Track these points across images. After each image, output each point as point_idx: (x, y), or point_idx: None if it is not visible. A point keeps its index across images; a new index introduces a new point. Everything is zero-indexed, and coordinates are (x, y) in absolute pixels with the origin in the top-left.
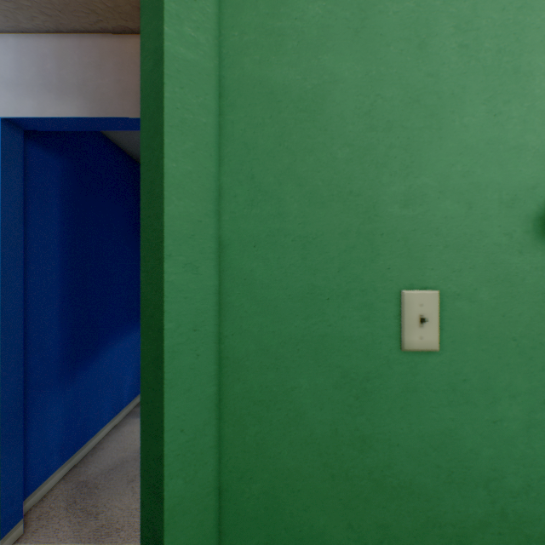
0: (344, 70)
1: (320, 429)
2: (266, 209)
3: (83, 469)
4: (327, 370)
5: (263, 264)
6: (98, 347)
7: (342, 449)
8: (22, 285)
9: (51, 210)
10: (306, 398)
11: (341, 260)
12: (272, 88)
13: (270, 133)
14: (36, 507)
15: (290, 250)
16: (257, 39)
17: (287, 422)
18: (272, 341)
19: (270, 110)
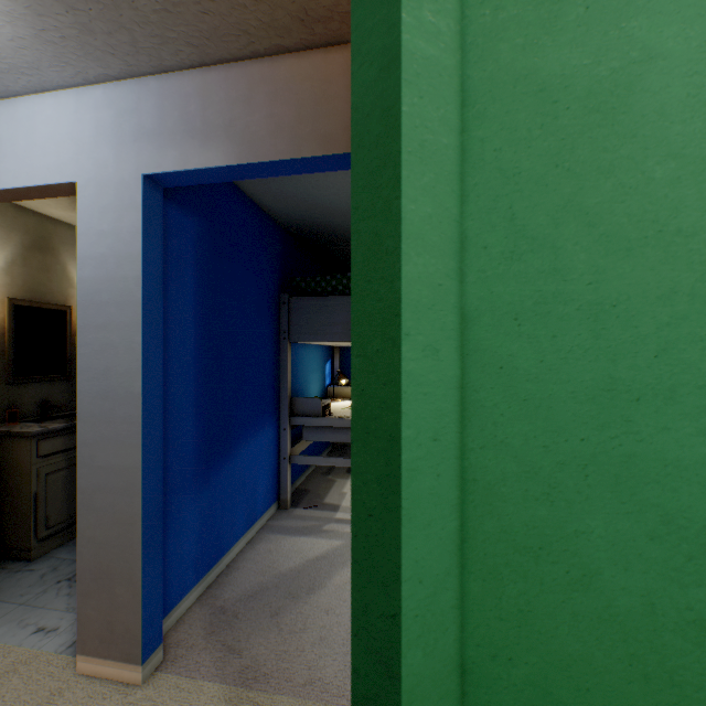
0: (666, 38)
1: (623, 601)
2: (534, 263)
3: (218, 591)
4: (635, 510)
5: (529, 345)
6: (231, 444)
7: (663, 636)
8: (161, 370)
9: (186, 281)
10: (599, 550)
11: (661, 338)
12: (542, 84)
13: (540, 150)
14: (172, 630)
15: (573, 324)
16: (519, 14)
17: (567, 584)
18: (542, 461)
19: (540, 116)
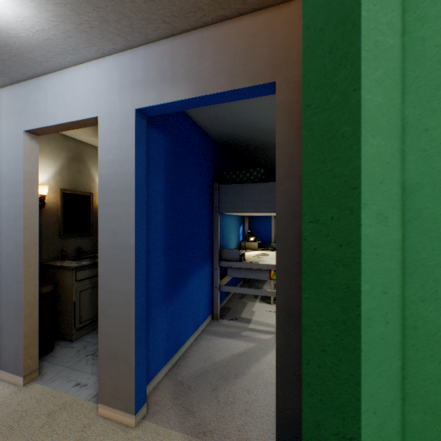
0: None
1: None
2: None
3: (178, 370)
4: None
5: None
6: (185, 277)
7: None
8: (146, 231)
9: (159, 175)
10: None
11: None
12: None
13: None
14: (152, 393)
15: None
16: None
17: None
18: None
19: None
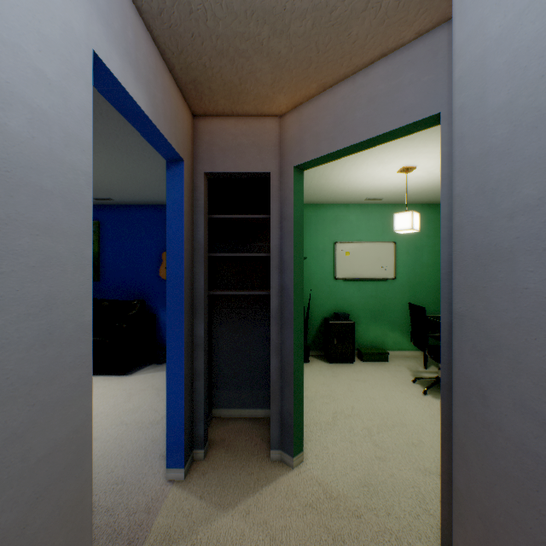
0: None
1: None
2: None
3: None
4: None
5: None
6: None
7: None
8: None
9: None
10: None
11: None
12: None
13: None
14: None
15: None
16: None
17: None
18: None
19: None
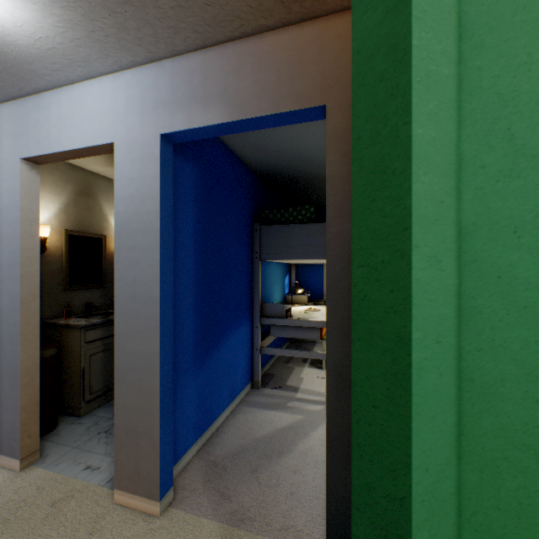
0: None
1: None
2: (534, 179)
3: (211, 449)
4: None
5: (528, 256)
6: (219, 337)
7: None
8: (172, 280)
9: (188, 214)
10: None
11: None
12: None
13: None
14: (179, 476)
15: None
16: None
17: None
18: None
19: None
